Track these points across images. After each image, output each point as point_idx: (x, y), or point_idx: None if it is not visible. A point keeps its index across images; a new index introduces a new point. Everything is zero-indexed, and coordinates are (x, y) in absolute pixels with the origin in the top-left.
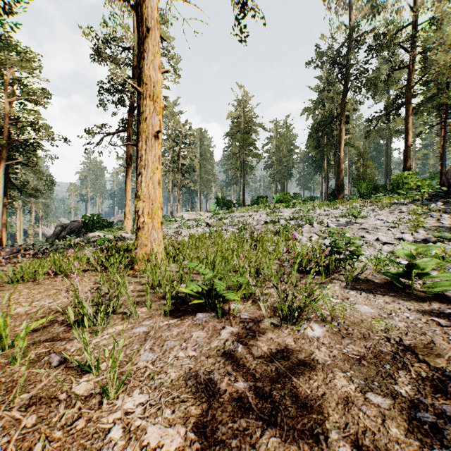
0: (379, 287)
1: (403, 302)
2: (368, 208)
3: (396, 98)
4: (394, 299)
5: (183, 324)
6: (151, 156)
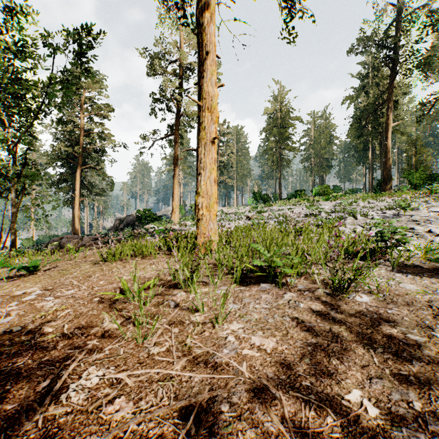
0: (426, 272)
1: None
2: (419, 199)
3: None
4: None
5: (251, 290)
6: (208, 158)
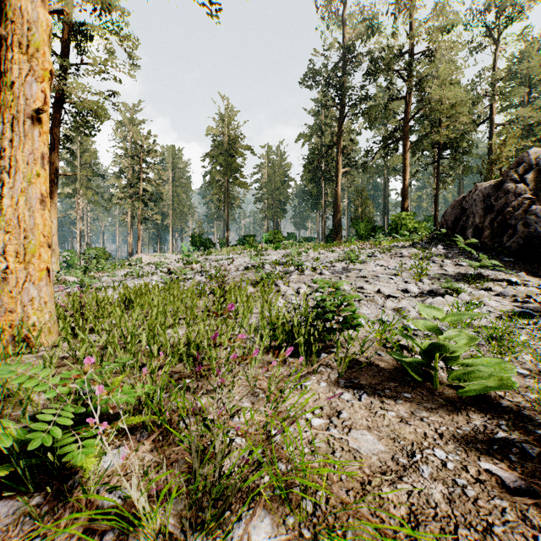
0: (387, 380)
1: (428, 416)
2: (367, 251)
3: (394, 131)
4: (414, 410)
5: None
6: (23, 151)
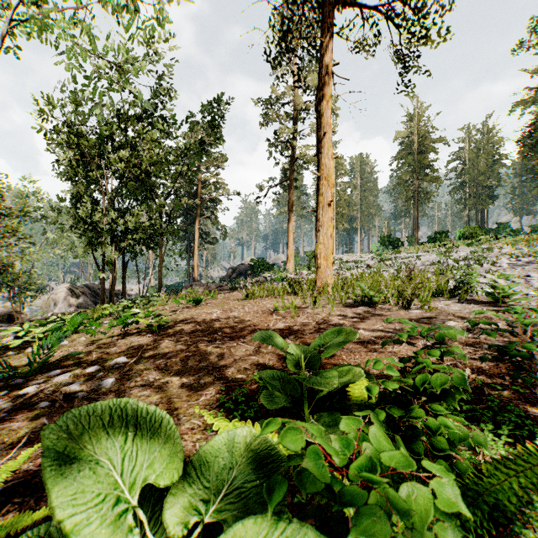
0: (481, 303)
1: (484, 307)
2: None
3: None
4: (480, 306)
5: (352, 309)
6: (325, 218)
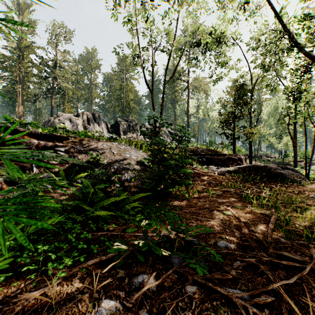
0: None
1: None
2: None
3: (48, 89)
4: None
5: None
6: None
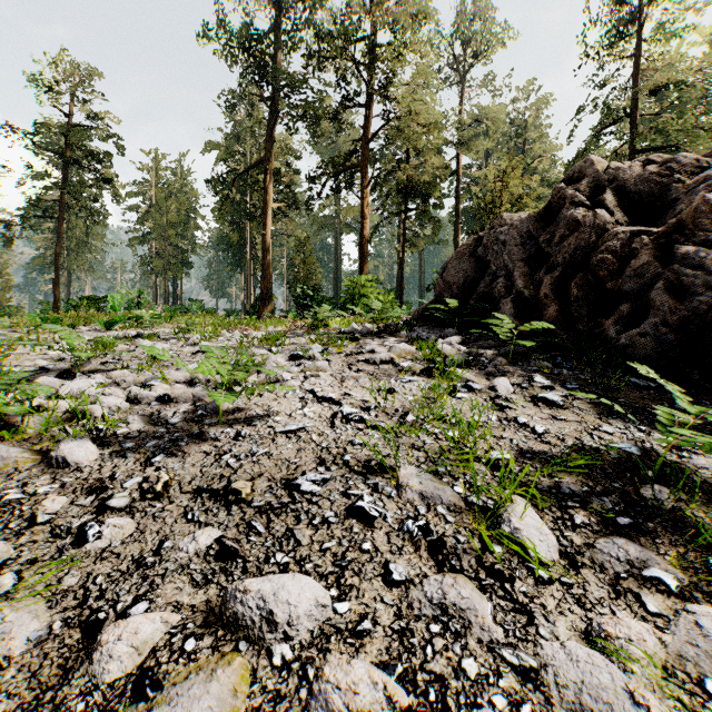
0: None
1: None
2: (297, 340)
3: (349, 154)
4: None
5: None
6: None
